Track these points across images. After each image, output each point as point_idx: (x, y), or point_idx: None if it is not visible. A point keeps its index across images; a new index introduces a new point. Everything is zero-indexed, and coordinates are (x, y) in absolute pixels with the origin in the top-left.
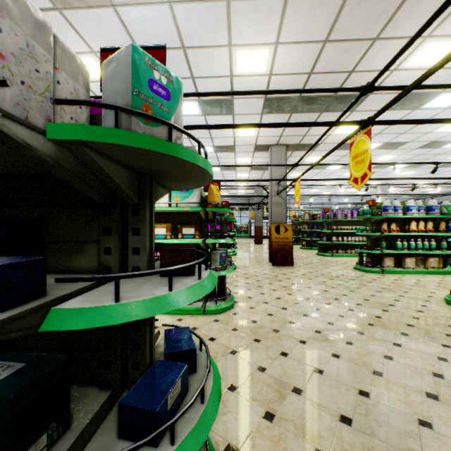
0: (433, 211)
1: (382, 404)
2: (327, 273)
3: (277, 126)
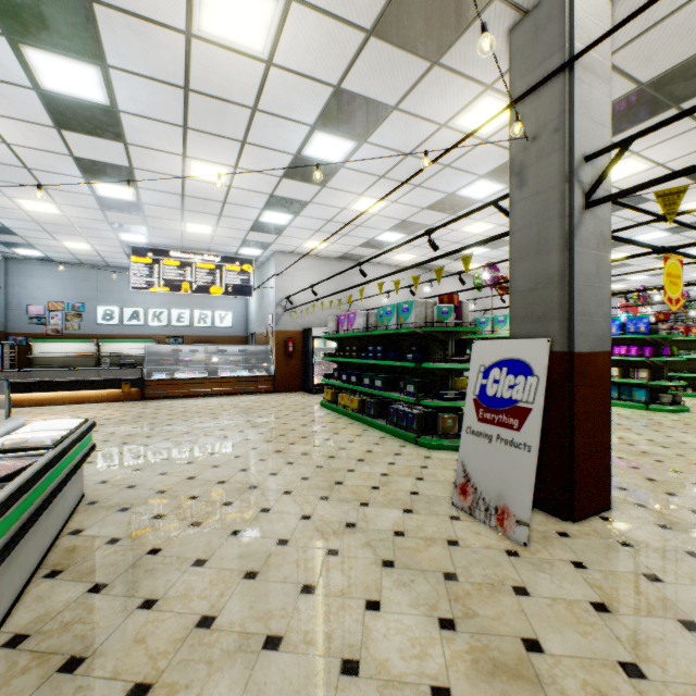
0: None
1: None
2: None
3: None
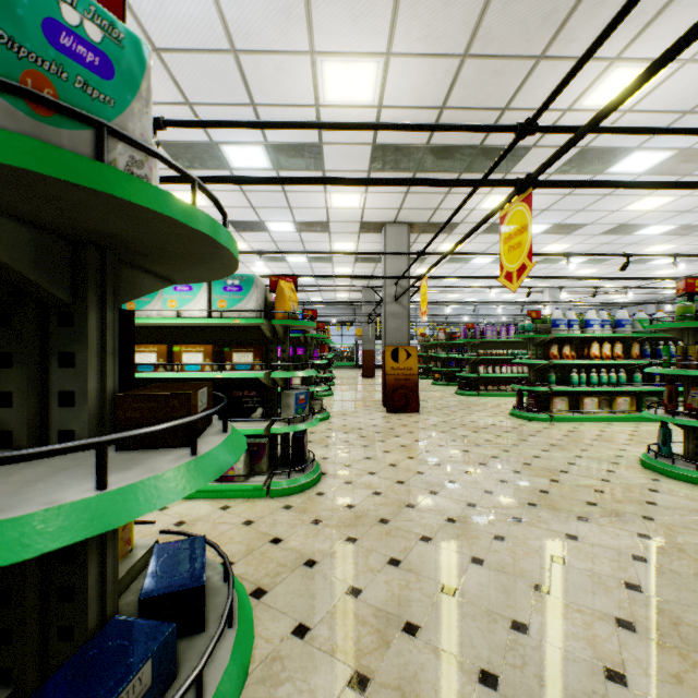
0: (622, 327)
1: (549, 644)
2: (470, 422)
3: (383, 183)
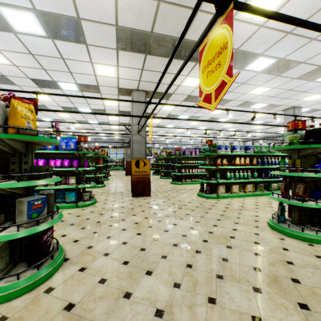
0: (249, 149)
1: None
2: (177, 201)
3: None
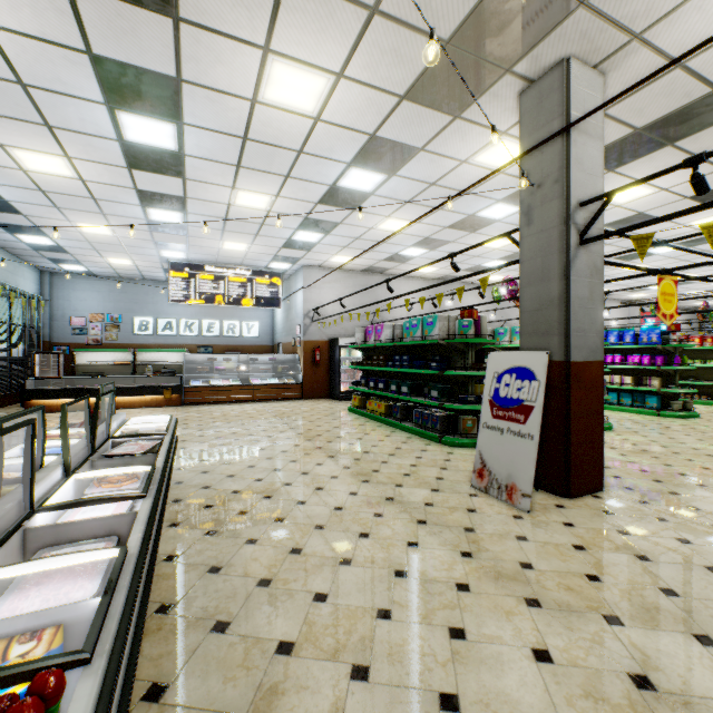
0: None
1: None
2: None
3: None
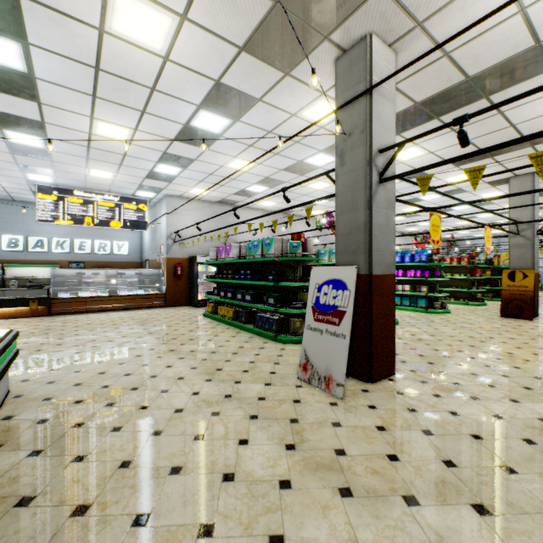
0: None
1: None
2: None
3: None
